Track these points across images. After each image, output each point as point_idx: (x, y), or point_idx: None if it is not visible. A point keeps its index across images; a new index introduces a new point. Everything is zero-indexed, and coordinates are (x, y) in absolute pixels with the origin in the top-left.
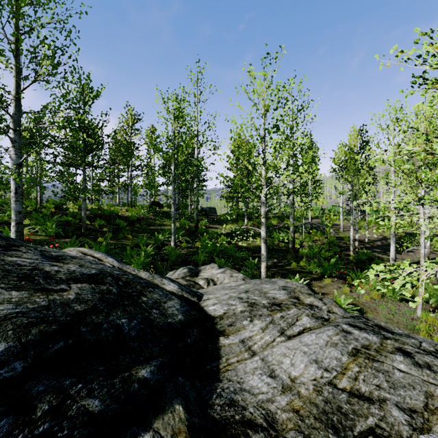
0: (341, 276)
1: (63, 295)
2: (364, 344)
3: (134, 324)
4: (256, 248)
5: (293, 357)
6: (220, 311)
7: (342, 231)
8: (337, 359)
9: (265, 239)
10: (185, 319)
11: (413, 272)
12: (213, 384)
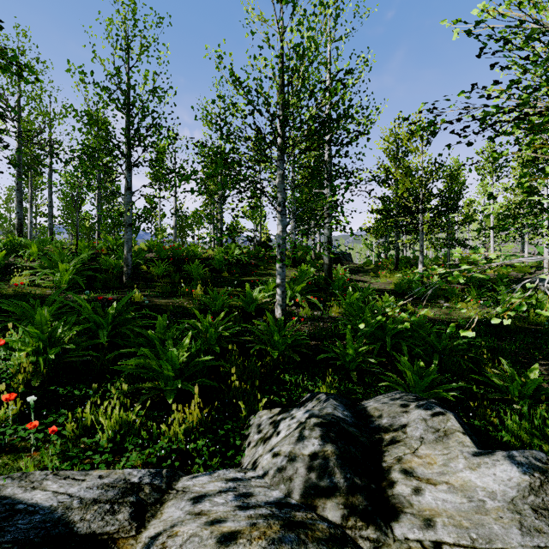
0: None
1: None
2: None
3: None
4: (470, 324)
5: None
6: None
7: None
8: None
9: None
10: None
11: None
12: None
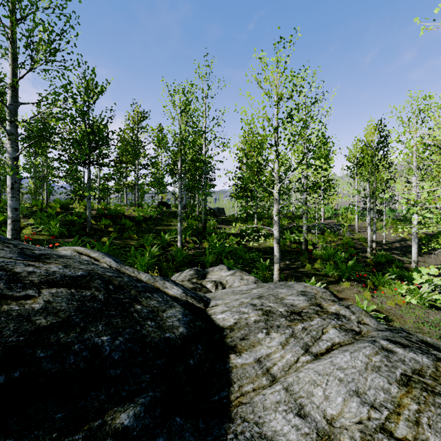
0: (360, 279)
1: (25, 305)
2: (414, 368)
3: (119, 342)
4: (267, 249)
5: (326, 387)
6: (230, 320)
7: (357, 232)
8: (384, 390)
9: (278, 239)
10: (188, 332)
11: (437, 275)
12: (222, 426)
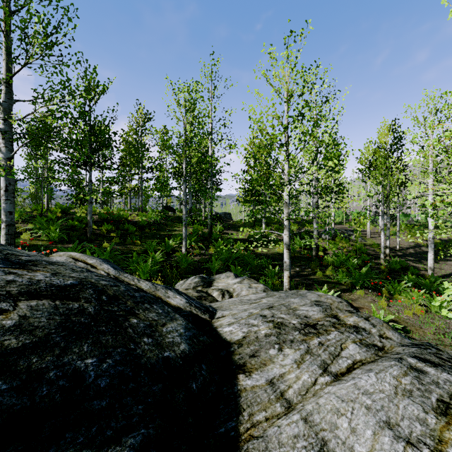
0: (375, 287)
1: None
2: (451, 392)
3: (107, 365)
4: (275, 255)
5: (351, 416)
6: (238, 333)
7: (369, 238)
8: (419, 421)
9: (288, 245)
10: (191, 349)
11: None
12: None
